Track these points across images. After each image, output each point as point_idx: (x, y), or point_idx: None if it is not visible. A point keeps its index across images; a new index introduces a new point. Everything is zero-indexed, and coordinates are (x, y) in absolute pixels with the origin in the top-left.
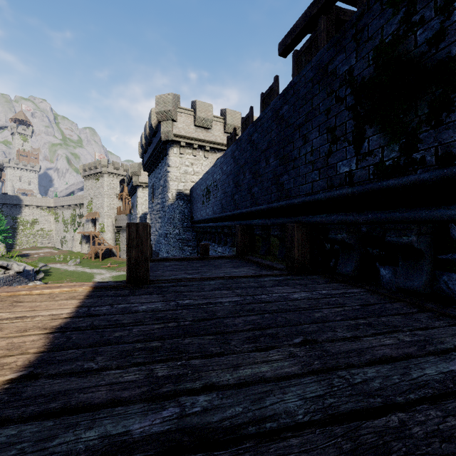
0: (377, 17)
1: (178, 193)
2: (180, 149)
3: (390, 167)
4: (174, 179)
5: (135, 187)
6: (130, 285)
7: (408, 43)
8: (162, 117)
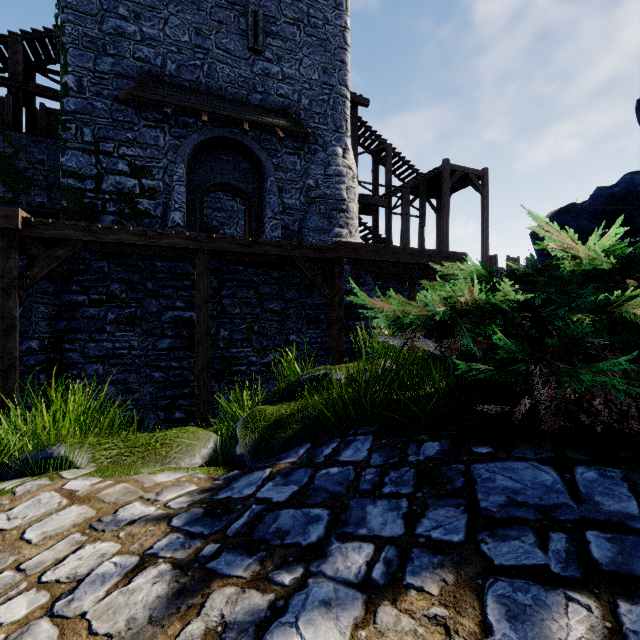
0: (2, 141)
1: None
2: None
3: (9, 201)
4: None
5: None
6: None
7: (16, 162)
8: None
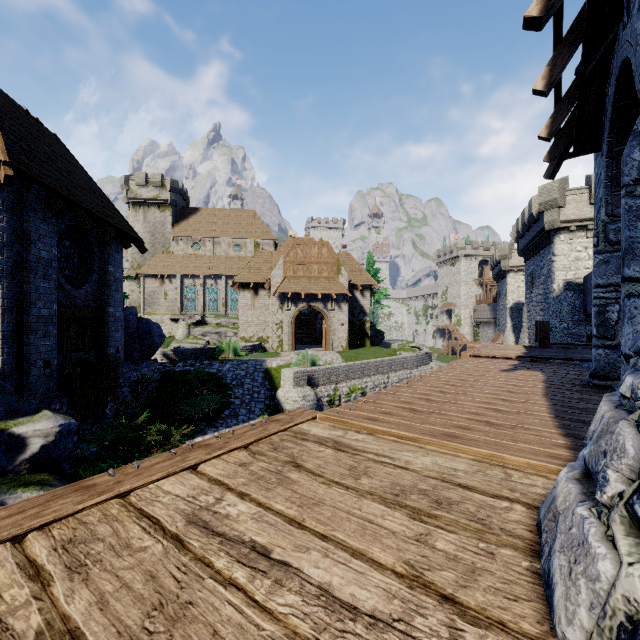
0: None
1: (566, 283)
2: (569, 235)
3: None
4: (561, 268)
5: (504, 273)
6: (540, 347)
7: None
8: (546, 207)
